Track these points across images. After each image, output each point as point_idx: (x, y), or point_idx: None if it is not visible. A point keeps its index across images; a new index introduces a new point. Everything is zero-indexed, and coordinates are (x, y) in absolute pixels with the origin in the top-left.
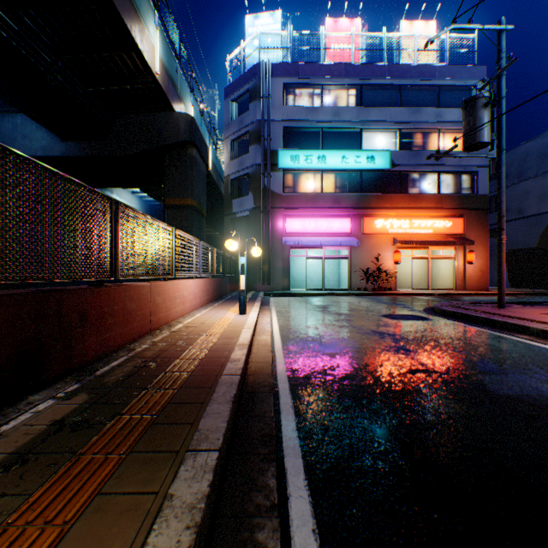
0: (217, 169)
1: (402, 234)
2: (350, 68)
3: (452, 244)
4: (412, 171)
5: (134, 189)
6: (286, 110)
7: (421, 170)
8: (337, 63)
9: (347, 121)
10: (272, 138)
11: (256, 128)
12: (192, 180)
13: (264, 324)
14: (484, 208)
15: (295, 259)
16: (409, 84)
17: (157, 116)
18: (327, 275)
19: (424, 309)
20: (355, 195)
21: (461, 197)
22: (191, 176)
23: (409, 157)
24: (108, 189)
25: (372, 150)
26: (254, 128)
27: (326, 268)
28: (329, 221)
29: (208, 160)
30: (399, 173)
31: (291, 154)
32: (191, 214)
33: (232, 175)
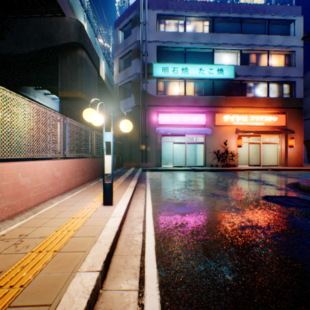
0: (111, 82)
1: (243, 125)
2: (205, 4)
3: (279, 133)
4: (249, 80)
5: (53, 96)
6: (159, 34)
7: (256, 80)
8: (196, 1)
9: (203, 43)
10: (148, 54)
11: (136, 47)
12: (81, 77)
13: (133, 224)
14: (300, 107)
15: (165, 144)
16: (247, 17)
17: (50, 20)
18: (187, 155)
19: (290, 187)
20: (209, 97)
21: (284, 99)
22: (81, 74)
23: (247, 70)
24: (31, 94)
25: (221, 64)
26: (135, 47)
27: (186, 150)
28: (190, 116)
29: (99, 67)
30: (240, 82)
31: (162, 66)
32: (81, 105)
33: (119, 83)
